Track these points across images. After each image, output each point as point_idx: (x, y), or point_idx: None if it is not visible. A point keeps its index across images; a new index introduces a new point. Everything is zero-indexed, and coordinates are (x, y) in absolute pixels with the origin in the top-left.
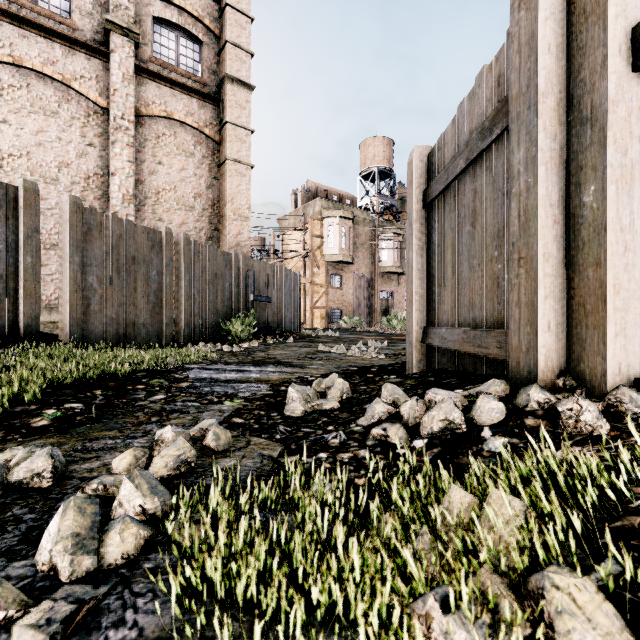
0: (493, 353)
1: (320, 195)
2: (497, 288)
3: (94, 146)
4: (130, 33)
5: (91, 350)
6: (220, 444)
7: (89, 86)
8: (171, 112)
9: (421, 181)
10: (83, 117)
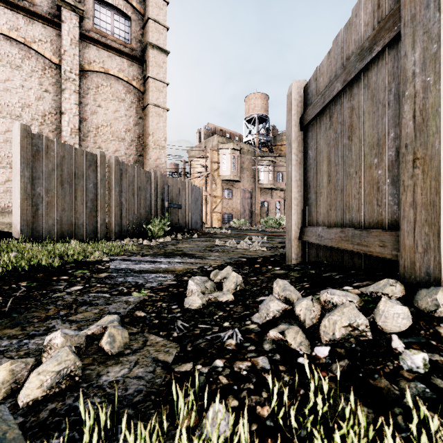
0: (375, 251)
1: (217, 133)
2: (377, 192)
3: (49, 92)
4: (76, 9)
5: (33, 245)
6: (114, 347)
7: (45, 47)
8: (107, 69)
9: (298, 108)
10: (41, 70)
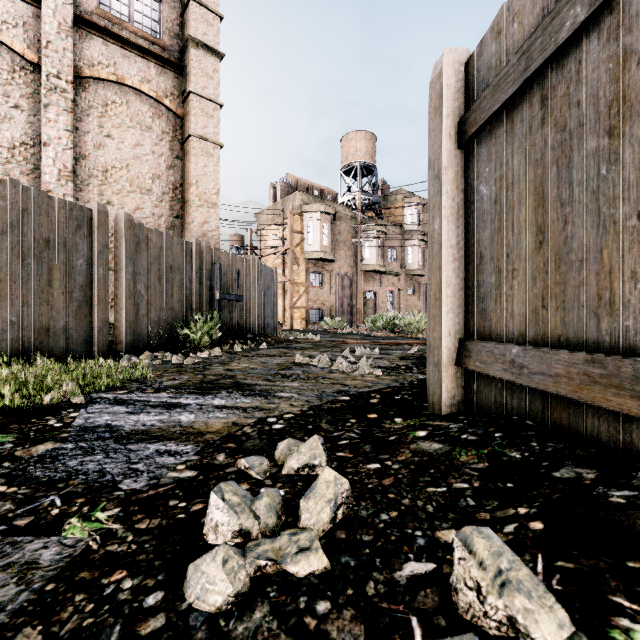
0: None
1: (300, 189)
2: None
3: (21, 109)
4: None
5: None
6: None
7: (14, 35)
8: (122, 76)
9: (455, 104)
10: (6, 72)
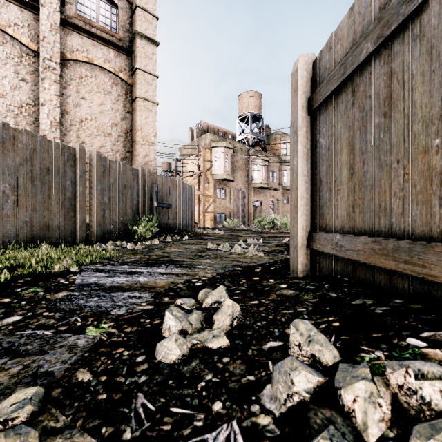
0: None
1: (210, 131)
2: (440, 187)
3: (26, 81)
4: None
5: None
6: None
7: (22, 32)
8: (92, 58)
9: (306, 88)
10: (17, 57)
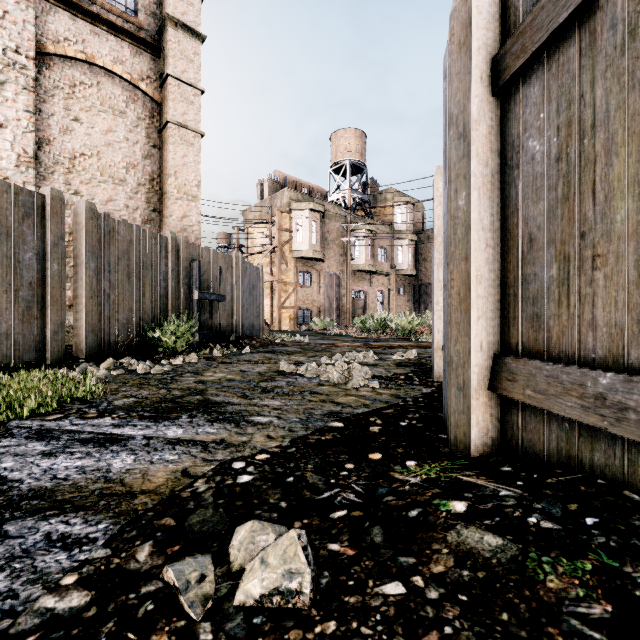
0: None
1: (288, 186)
2: None
3: None
4: None
5: None
6: None
7: None
8: (92, 55)
9: (489, 35)
10: None
